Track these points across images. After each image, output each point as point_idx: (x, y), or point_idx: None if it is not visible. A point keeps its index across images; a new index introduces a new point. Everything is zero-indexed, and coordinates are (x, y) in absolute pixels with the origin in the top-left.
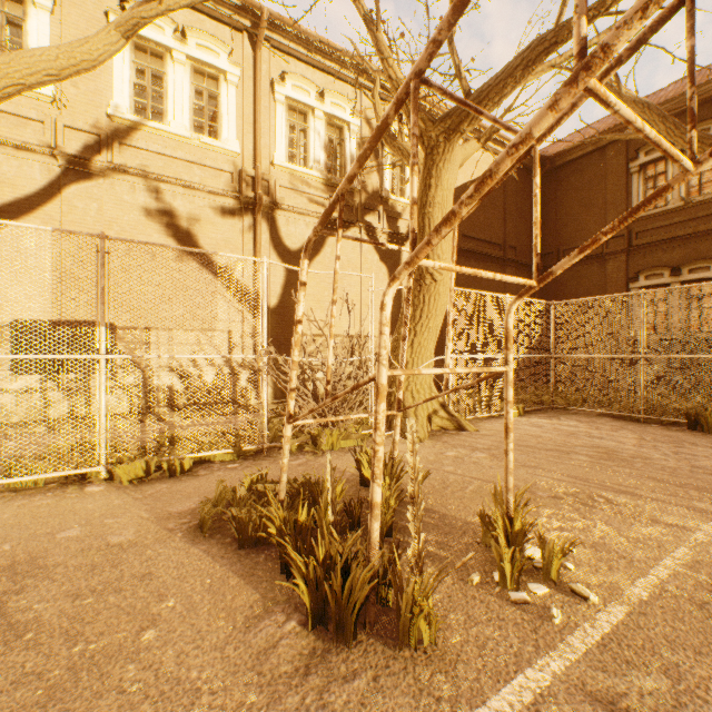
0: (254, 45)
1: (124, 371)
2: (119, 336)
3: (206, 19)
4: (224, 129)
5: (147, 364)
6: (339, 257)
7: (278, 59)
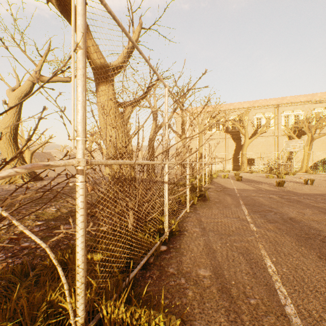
0: (276, 109)
1: (255, 165)
2: (254, 160)
3: (267, 109)
4: (271, 125)
5: (258, 164)
6: (279, 157)
7: (282, 108)
